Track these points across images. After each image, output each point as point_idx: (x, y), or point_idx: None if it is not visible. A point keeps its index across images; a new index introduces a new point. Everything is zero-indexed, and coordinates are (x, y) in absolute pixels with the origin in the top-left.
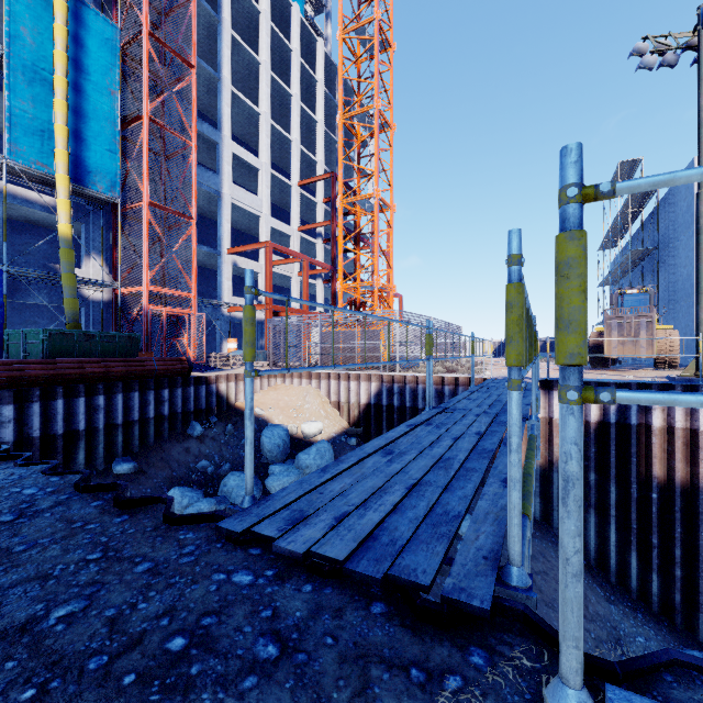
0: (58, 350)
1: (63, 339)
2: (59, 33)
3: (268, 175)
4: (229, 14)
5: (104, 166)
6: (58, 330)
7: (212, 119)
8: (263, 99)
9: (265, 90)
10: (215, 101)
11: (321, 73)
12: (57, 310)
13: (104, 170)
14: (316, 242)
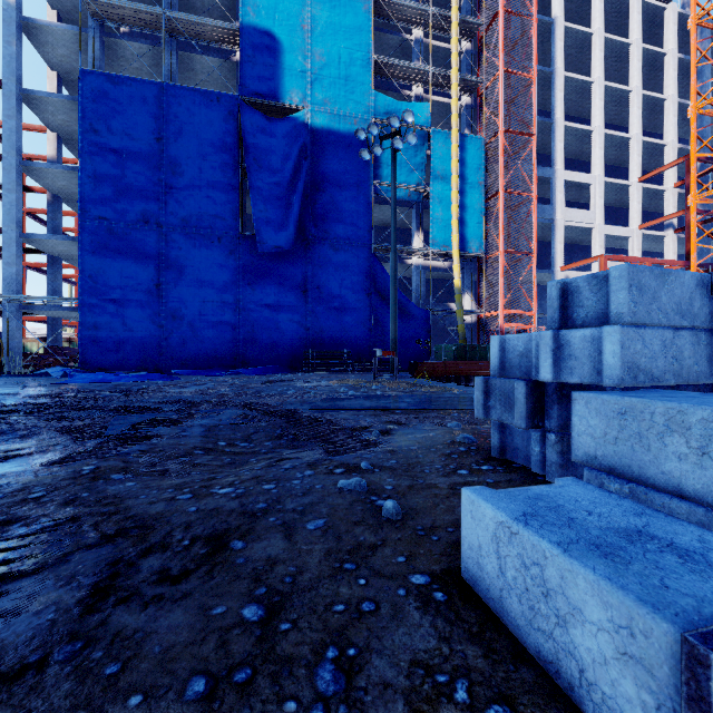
0: (460, 356)
1: (461, 350)
2: (454, 165)
3: (601, 185)
4: (561, 61)
5: (475, 234)
6: (460, 344)
7: (543, 154)
8: (595, 115)
9: (598, 106)
10: (547, 140)
11: (671, 42)
12: (442, 330)
13: (475, 237)
14: (664, 234)
